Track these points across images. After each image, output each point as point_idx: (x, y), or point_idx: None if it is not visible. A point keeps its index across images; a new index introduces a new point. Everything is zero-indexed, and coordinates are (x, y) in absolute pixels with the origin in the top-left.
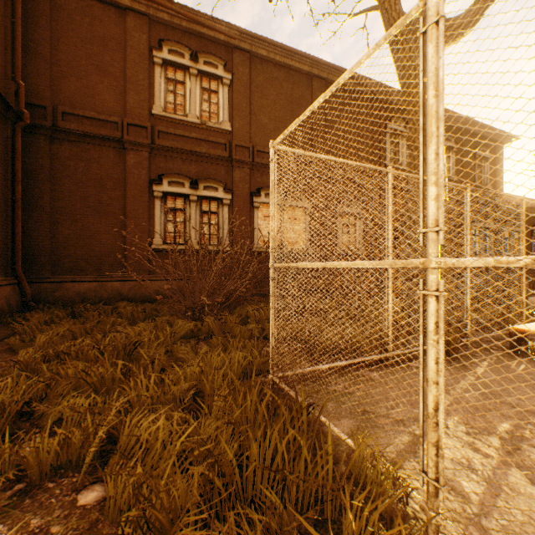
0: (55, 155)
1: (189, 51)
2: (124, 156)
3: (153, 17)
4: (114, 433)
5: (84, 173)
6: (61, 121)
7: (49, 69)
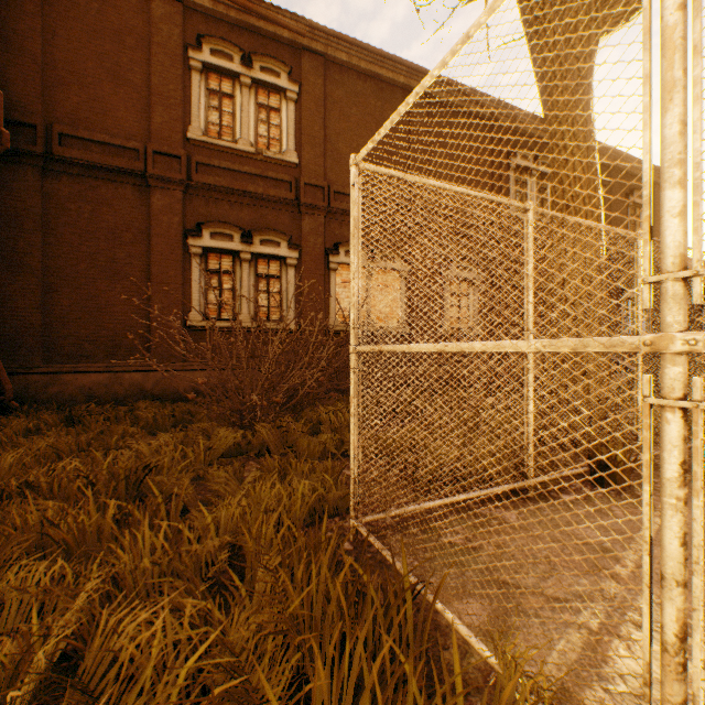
0: (49, 195)
1: (239, 52)
2: (149, 197)
3: (189, 3)
4: (75, 645)
5: (91, 220)
6: (58, 146)
7: (41, 73)
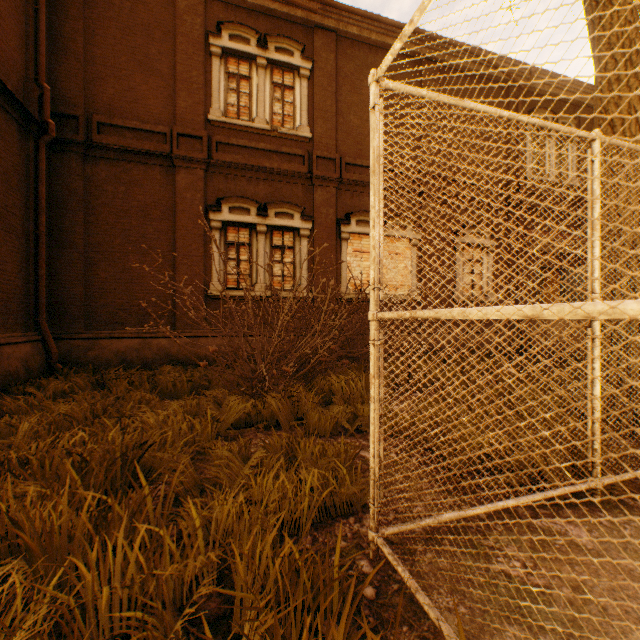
0: (90, 178)
1: (256, 35)
2: (174, 177)
3: None
4: None
5: (125, 200)
6: (96, 134)
7: (82, 70)
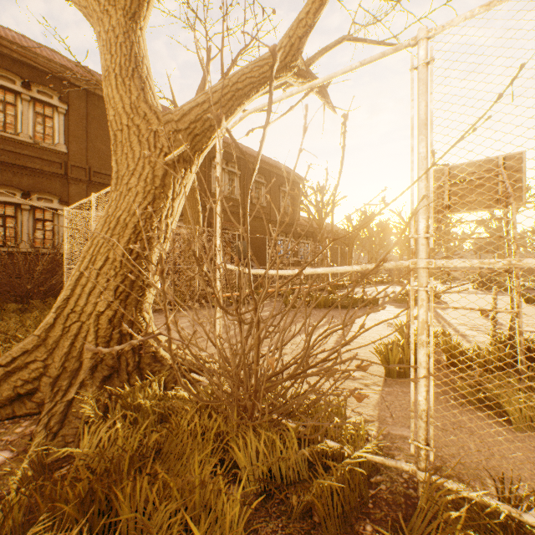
0: None
1: (21, 79)
2: None
3: None
4: None
5: None
6: None
7: None
